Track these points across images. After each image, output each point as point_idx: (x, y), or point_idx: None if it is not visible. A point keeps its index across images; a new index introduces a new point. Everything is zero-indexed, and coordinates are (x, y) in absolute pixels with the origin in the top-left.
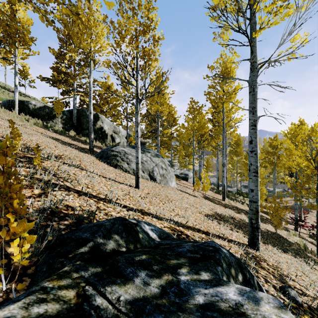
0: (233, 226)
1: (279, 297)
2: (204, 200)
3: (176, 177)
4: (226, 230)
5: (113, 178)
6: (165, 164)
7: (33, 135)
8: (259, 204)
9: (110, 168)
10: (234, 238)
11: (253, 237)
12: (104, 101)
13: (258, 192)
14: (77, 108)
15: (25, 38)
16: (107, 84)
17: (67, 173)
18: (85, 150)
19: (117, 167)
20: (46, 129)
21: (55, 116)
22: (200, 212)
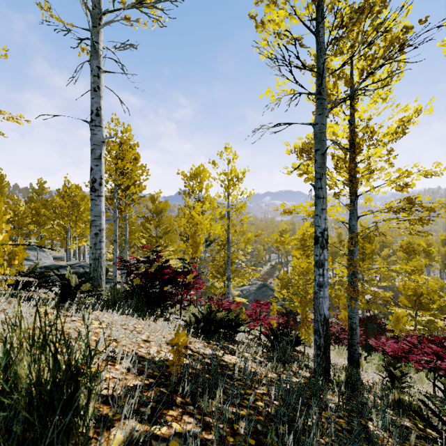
0: None
1: None
2: None
3: (56, 259)
4: None
5: None
6: (48, 255)
7: None
8: None
9: None
10: None
11: None
12: None
13: None
14: None
15: None
16: None
17: None
18: None
19: None
20: None
21: None
22: None
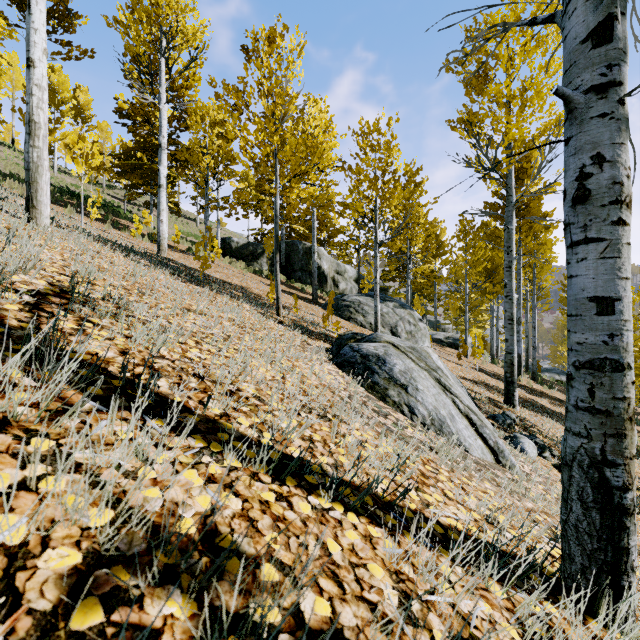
0: (500, 394)
1: (493, 412)
2: (474, 371)
3: (438, 342)
4: (482, 390)
5: (349, 329)
6: (414, 318)
7: (260, 285)
8: (514, 356)
9: (343, 321)
10: (486, 395)
11: (507, 392)
12: (321, 224)
13: (514, 342)
14: (286, 241)
15: (228, 157)
16: (325, 196)
17: (313, 319)
18: (309, 301)
19: (350, 320)
20: (258, 275)
21: (260, 255)
22: (455, 374)
